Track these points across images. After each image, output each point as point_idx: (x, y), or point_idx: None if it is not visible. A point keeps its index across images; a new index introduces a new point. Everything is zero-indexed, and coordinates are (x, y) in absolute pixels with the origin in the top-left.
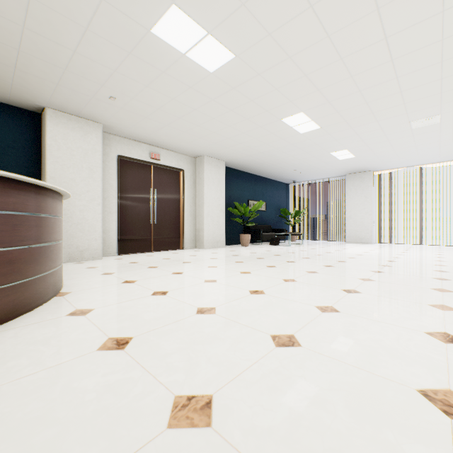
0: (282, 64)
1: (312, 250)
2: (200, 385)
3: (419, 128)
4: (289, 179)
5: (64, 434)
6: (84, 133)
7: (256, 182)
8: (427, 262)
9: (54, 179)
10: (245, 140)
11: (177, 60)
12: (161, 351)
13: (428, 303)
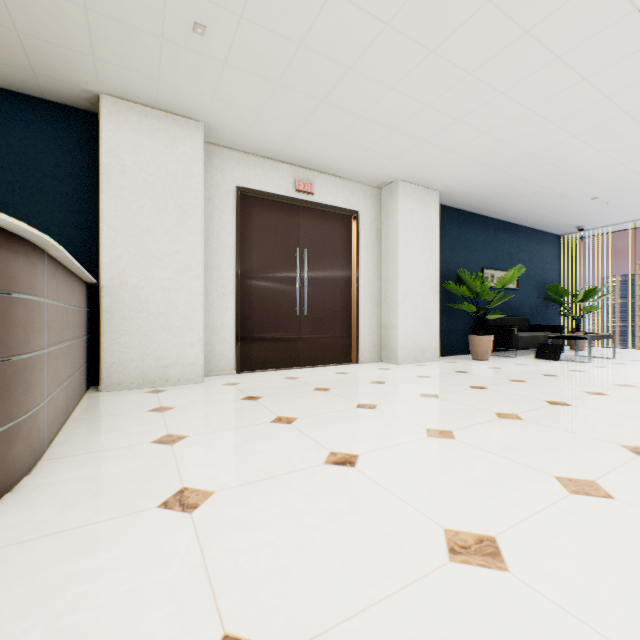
0: None
1: None
2: None
3: None
4: (570, 224)
5: None
6: (170, 141)
7: (497, 234)
8: None
9: (115, 230)
10: (500, 119)
11: None
12: None
13: None
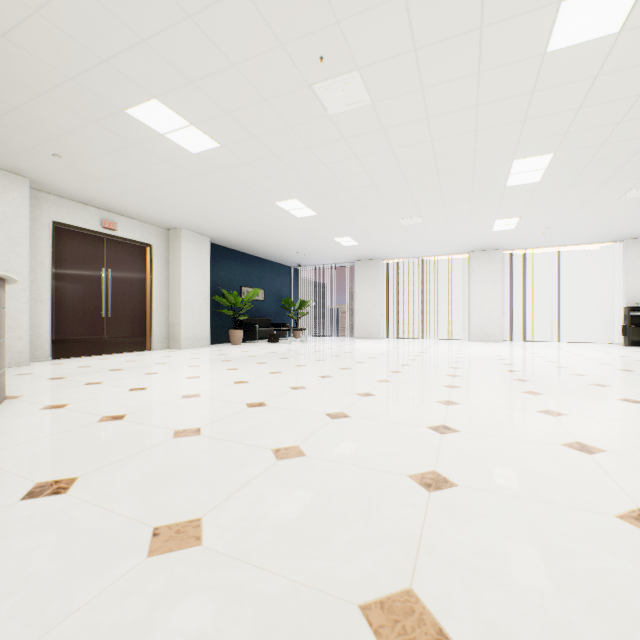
0: (270, 159)
1: (314, 346)
2: (192, 425)
3: (408, 225)
4: (293, 262)
5: (105, 447)
6: (2, 190)
7: (252, 264)
8: (410, 354)
9: None
10: (236, 217)
11: (154, 137)
12: (156, 417)
13: (376, 379)
